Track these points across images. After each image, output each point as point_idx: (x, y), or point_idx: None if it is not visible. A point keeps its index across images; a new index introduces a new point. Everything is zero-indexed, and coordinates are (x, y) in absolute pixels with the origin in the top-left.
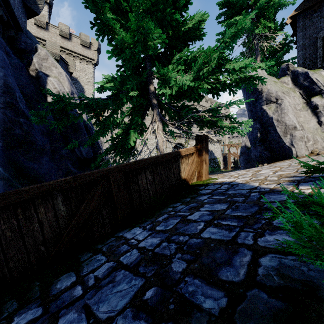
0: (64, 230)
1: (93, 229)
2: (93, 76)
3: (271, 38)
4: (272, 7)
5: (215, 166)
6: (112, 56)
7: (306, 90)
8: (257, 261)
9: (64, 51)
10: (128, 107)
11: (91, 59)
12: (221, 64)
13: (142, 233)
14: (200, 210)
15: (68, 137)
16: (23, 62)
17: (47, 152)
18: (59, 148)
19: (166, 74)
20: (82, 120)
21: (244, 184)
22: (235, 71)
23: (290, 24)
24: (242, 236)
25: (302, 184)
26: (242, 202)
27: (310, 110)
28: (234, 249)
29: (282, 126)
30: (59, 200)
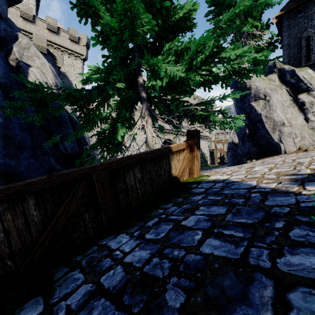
0: (37, 239)
1: (73, 236)
2: (82, 71)
3: (257, 37)
4: (259, 6)
5: (203, 162)
6: (96, 42)
7: (293, 87)
8: (285, 299)
9: (51, 46)
10: (116, 100)
11: (80, 54)
12: (216, 53)
13: (129, 242)
14: (196, 214)
15: (51, 131)
16: (1, 50)
17: (28, 147)
18: (42, 143)
19: (156, 65)
20: (64, 113)
21: (240, 182)
22: (230, 60)
23: (276, 24)
24: (253, 253)
25: (308, 183)
26: (243, 204)
27: (297, 106)
28: (247, 274)
29: (271, 122)
30: (31, 204)
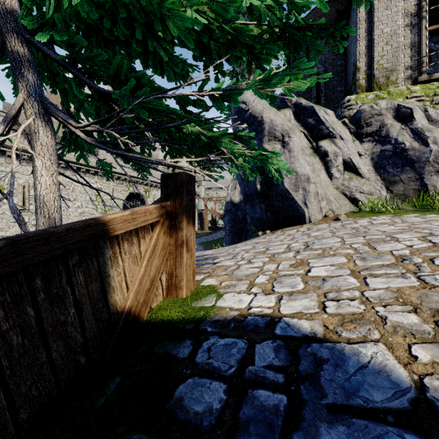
0: None
1: None
2: None
3: None
4: None
5: None
6: None
7: (312, 130)
8: None
9: None
10: None
11: None
12: None
13: None
14: None
15: None
16: None
17: None
18: None
19: None
20: None
21: (336, 350)
22: None
23: None
24: None
25: None
26: None
27: (318, 157)
28: None
29: (292, 175)
30: None
